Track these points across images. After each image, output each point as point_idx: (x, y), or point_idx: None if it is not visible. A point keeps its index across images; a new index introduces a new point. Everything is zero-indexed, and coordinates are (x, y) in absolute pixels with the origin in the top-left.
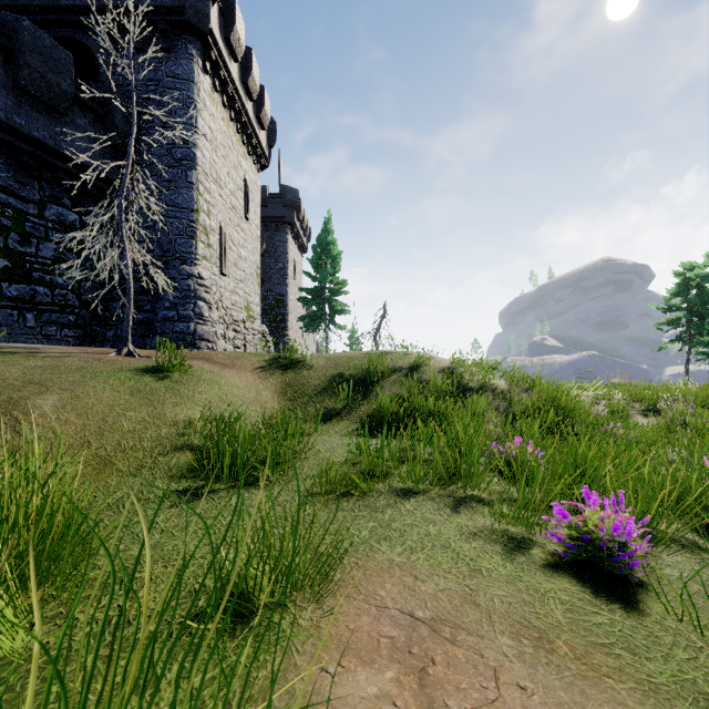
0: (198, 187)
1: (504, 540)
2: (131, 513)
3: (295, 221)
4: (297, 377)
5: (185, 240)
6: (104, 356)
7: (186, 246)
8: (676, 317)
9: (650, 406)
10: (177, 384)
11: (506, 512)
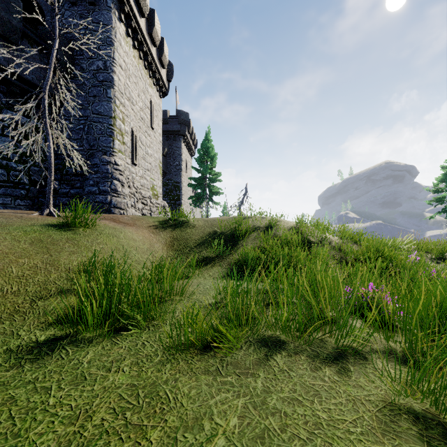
0: (115, 101)
1: (420, 430)
2: None
3: (186, 133)
4: (182, 233)
5: (105, 138)
6: (27, 215)
7: (106, 142)
8: (441, 196)
9: (438, 255)
10: (79, 237)
11: (391, 371)
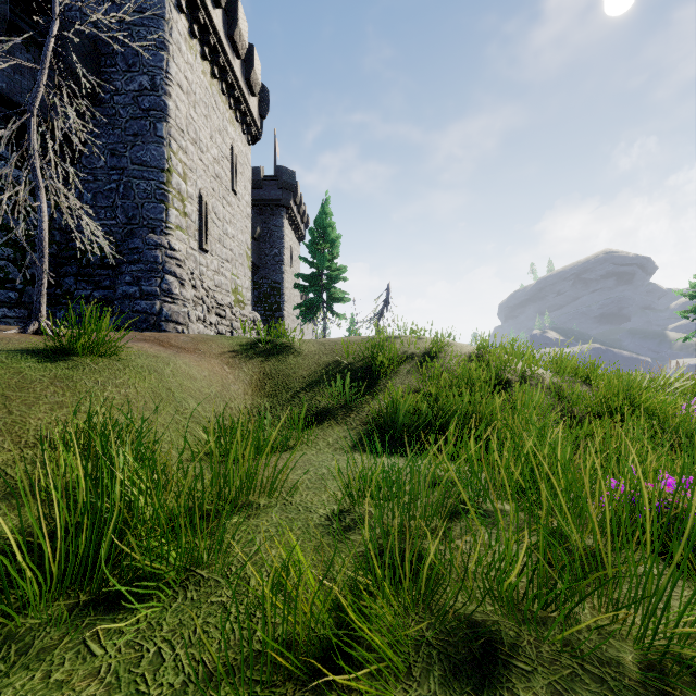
0: (170, 143)
1: None
2: None
3: (291, 204)
4: (281, 365)
5: (154, 205)
6: None
7: (155, 212)
8: None
9: None
10: (81, 373)
11: None
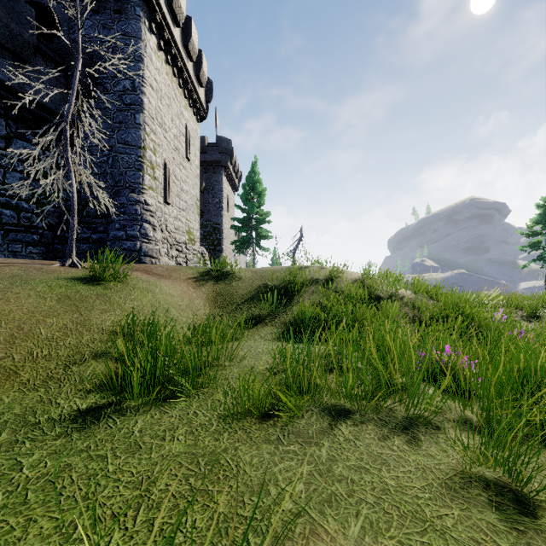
0: (145, 128)
1: (490, 496)
2: (1, 448)
3: (228, 164)
4: (227, 287)
5: (134, 173)
6: (47, 266)
7: (135, 177)
8: (537, 241)
9: (531, 313)
10: (110, 292)
11: (465, 441)
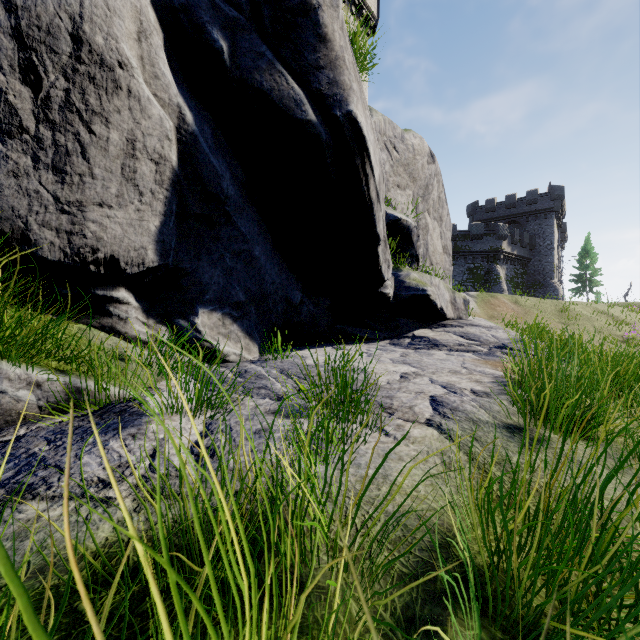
0: (554, 256)
1: None
2: None
3: (563, 238)
4: None
5: (551, 272)
6: None
7: (551, 274)
8: None
9: None
10: None
11: None
